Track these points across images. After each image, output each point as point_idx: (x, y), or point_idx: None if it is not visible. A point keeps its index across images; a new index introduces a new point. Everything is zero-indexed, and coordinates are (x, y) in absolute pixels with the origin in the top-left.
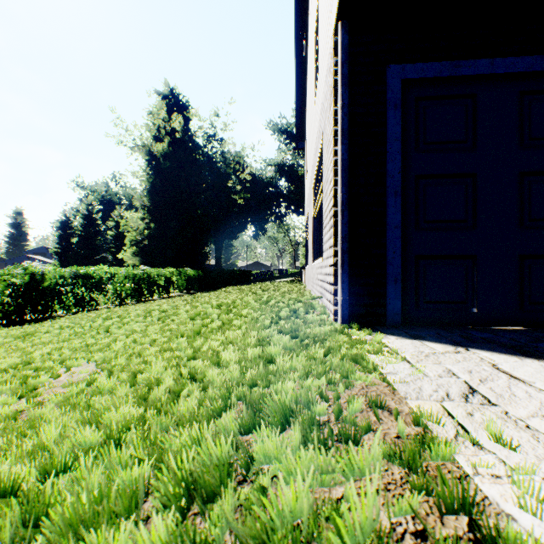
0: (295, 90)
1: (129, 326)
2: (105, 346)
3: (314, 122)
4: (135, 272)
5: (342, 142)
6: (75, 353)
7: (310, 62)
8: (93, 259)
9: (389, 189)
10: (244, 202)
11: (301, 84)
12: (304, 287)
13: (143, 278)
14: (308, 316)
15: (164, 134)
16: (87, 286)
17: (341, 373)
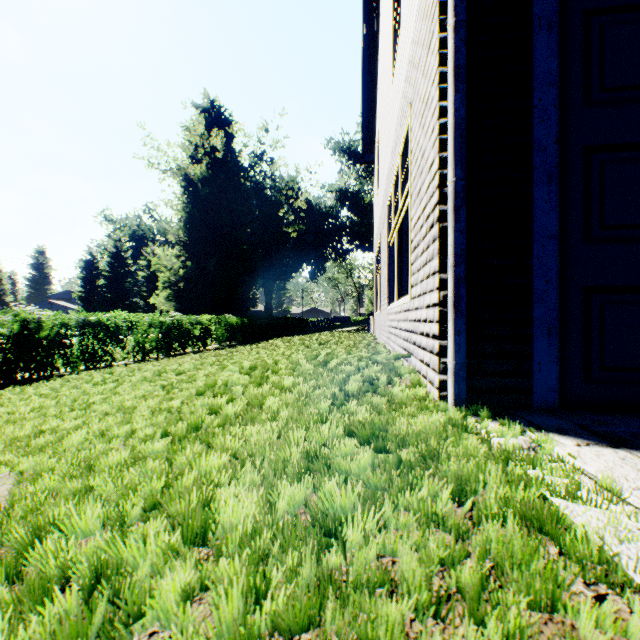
0: (362, 85)
1: (118, 399)
2: (58, 438)
3: (390, 111)
4: (162, 319)
5: (455, 88)
6: (2, 451)
7: (384, 36)
8: (122, 305)
9: (538, 170)
10: (299, 237)
11: (370, 77)
12: (374, 339)
13: (172, 327)
14: (394, 390)
15: (203, 155)
16: (100, 337)
17: (531, 593)
